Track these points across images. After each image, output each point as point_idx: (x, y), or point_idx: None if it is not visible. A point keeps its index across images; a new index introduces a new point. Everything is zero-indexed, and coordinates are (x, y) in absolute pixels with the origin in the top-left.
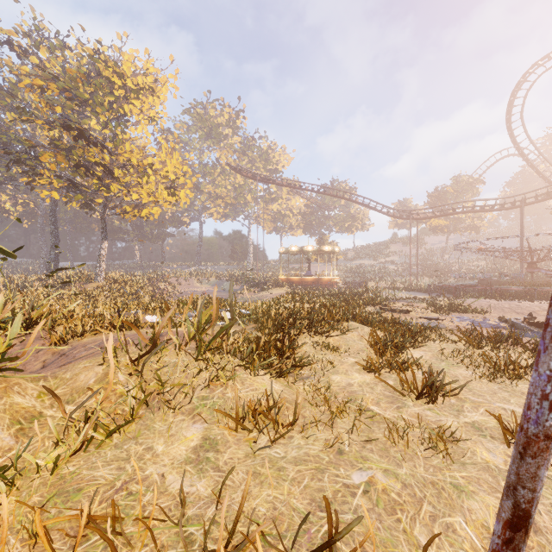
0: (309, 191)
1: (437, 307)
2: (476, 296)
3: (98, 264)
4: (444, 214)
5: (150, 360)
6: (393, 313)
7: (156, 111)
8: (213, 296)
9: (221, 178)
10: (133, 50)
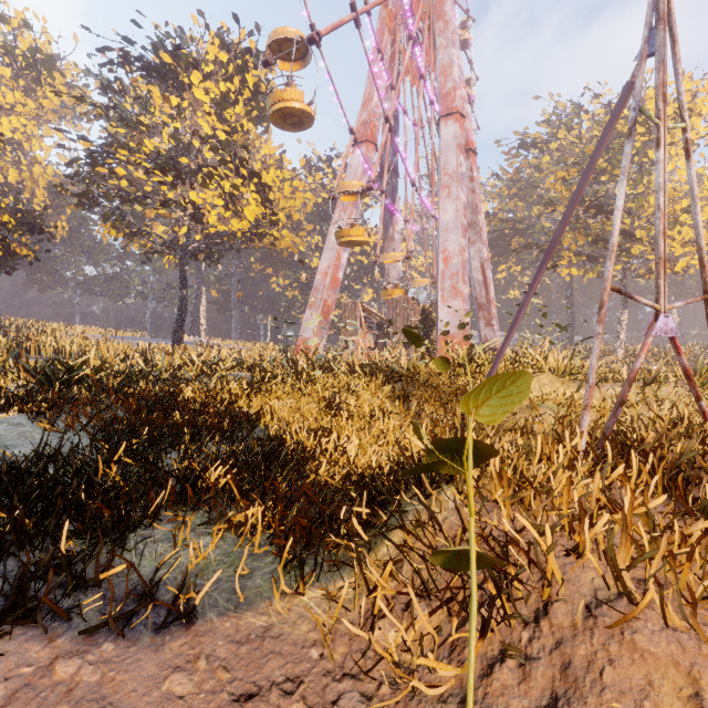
0: None
1: None
2: None
3: (616, 335)
4: None
5: (651, 387)
6: None
7: (696, 131)
8: None
9: None
10: None
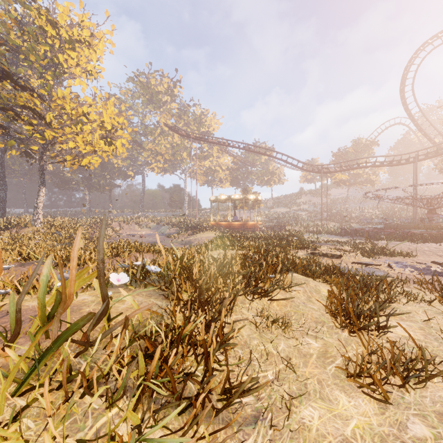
0: (235, 147)
1: (362, 250)
2: (390, 238)
3: (35, 209)
4: (350, 168)
5: None
6: (325, 258)
7: (94, 66)
8: (72, 252)
9: (160, 137)
10: (68, 3)
